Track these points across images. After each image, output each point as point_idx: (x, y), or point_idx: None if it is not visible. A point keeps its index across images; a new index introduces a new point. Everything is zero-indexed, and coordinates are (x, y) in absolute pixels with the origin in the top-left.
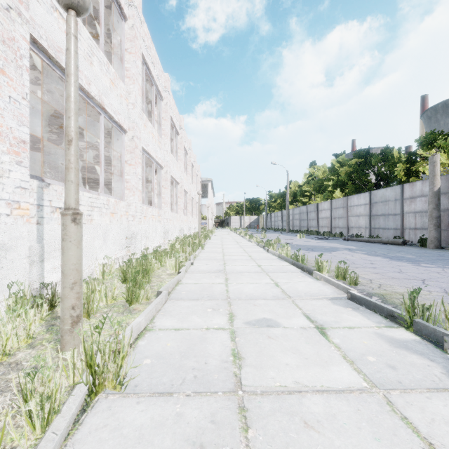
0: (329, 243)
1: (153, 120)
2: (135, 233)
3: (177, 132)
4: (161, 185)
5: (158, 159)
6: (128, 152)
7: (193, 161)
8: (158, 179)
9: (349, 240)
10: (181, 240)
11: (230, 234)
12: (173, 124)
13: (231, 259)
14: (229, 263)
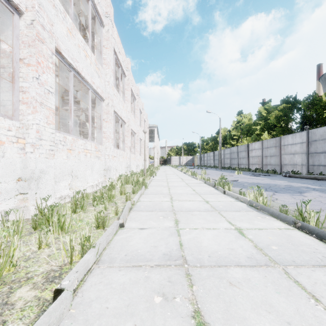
0: (275, 180)
1: (89, 40)
2: (35, 172)
3: (124, 73)
4: (101, 118)
5: (95, 86)
6: (25, 45)
7: (141, 107)
8: (99, 112)
9: (290, 177)
10: (124, 178)
11: (173, 170)
12: (119, 63)
13: (183, 208)
14: (184, 220)
